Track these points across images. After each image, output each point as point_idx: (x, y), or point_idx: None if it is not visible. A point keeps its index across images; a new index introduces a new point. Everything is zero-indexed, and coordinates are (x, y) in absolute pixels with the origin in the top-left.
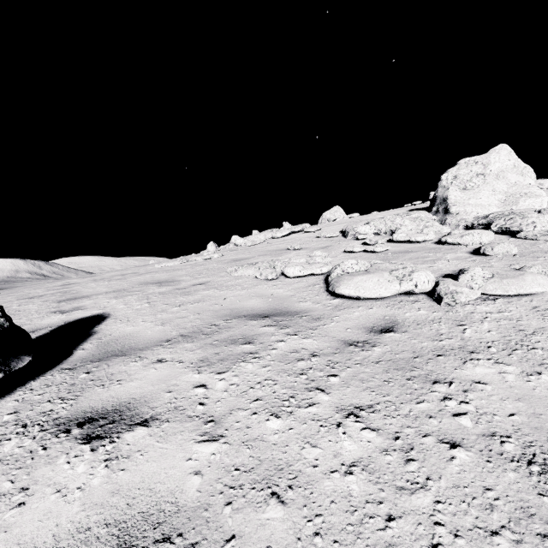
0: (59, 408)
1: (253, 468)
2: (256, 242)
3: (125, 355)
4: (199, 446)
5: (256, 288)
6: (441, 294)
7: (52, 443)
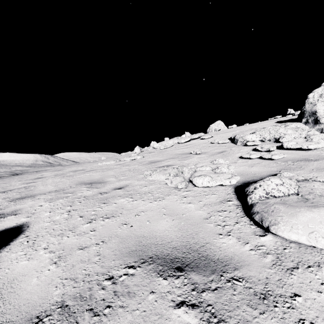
0: None
1: None
2: (167, 146)
3: None
4: None
5: (167, 199)
6: None
7: None
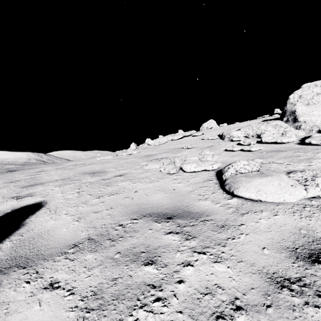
0: None
1: None
2: (161, 143)
3: (25, 267)
4: None
5: (161, 181)
6: None
7: None
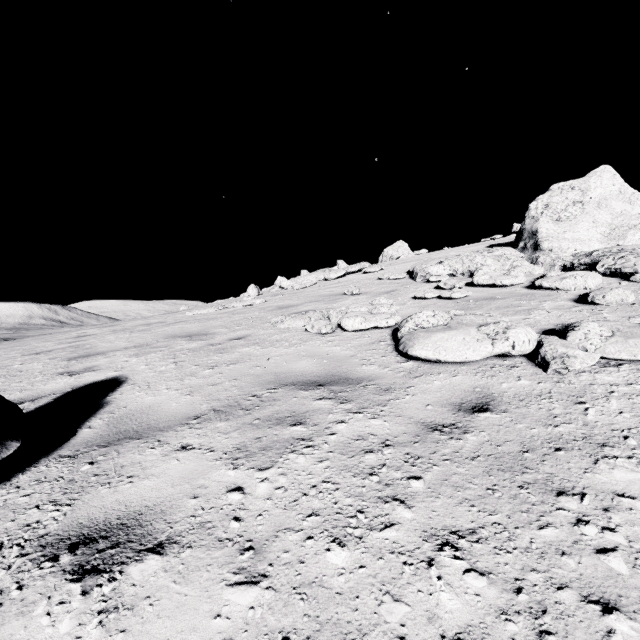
0: (48, 519)
1: (310, 638)
2: (305, 285)
3: (141, 438)
4: (233, 592)
5: (307, 344)
6: (547, 359)
7: (31, 579)
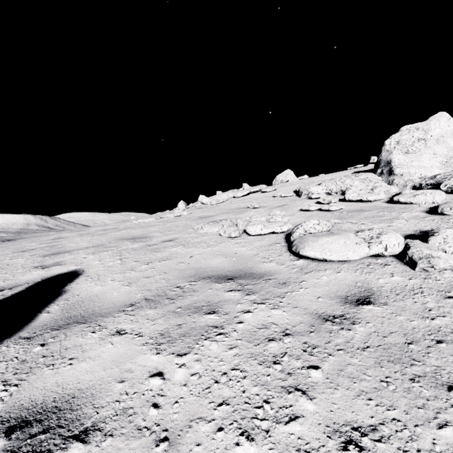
0: None
1: None
2: (220, 201)
3: (85, 323)
4: None
5: (220, 245)
6: (414, 259)
7: None
